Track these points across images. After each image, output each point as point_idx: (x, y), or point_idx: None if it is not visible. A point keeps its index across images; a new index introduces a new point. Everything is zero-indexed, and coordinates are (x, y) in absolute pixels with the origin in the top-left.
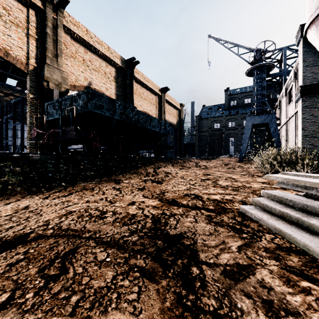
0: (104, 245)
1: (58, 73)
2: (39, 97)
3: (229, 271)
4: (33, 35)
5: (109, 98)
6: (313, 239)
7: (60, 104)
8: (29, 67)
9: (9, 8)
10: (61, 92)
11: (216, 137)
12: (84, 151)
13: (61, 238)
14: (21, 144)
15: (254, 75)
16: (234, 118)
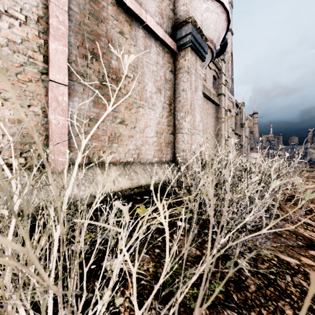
0: None
1: None
2: None
3: None
4: None
5: None
6: None
7: None
8: None
9: None
10: None
11: None
12: None
13: None
14: None
15: None
16: None
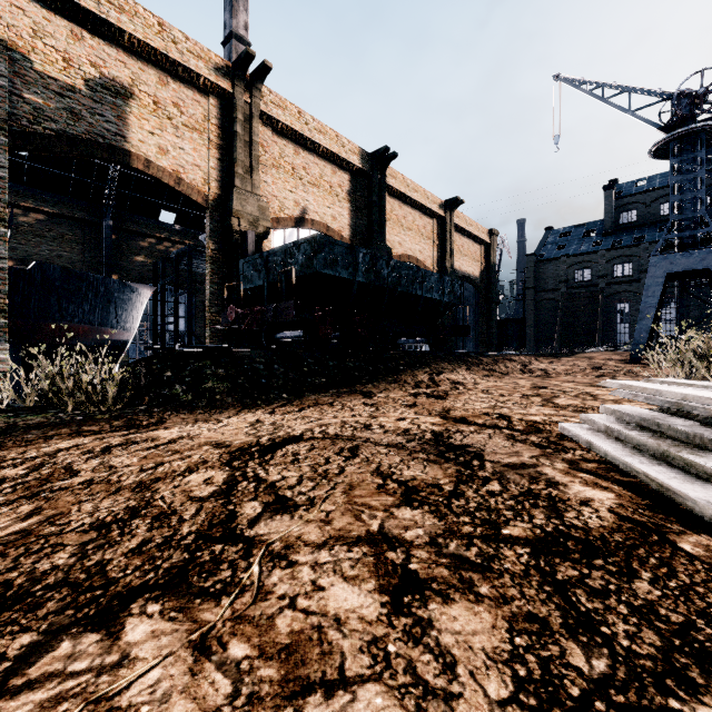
0: (384, 446)
1: (253, 201)
2: (223, 247)
3: (511, 465)
4: (215, 140)
5: (347, 246)
6: (619, 447)
7: (265, 262)
8: (209, 196)
9: (182, 103)
10: (257, 236)
11: (579, 304)
12: (306, 343)
13: (336, 439)
14: (187, 329)
15: (672, 155)
16: (628, 254)
